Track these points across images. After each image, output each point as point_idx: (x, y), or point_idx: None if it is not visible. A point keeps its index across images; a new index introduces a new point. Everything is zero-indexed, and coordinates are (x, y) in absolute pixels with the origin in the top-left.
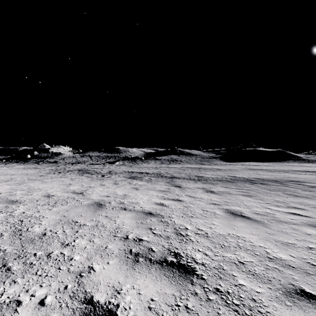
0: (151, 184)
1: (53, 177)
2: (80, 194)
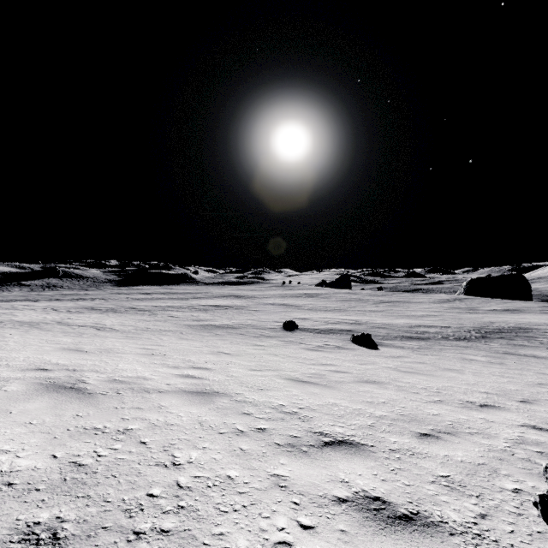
0: (23, 302)
1: None
2: None
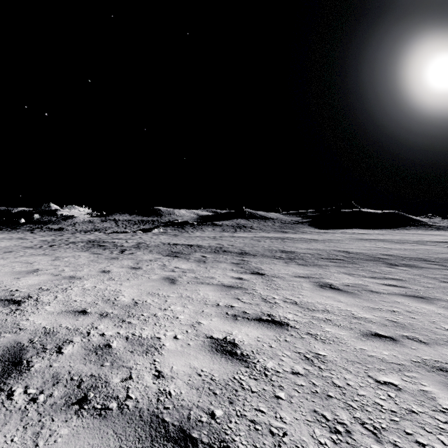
0: (204, 269)
1: (22, 256)
2: (11, 305)
